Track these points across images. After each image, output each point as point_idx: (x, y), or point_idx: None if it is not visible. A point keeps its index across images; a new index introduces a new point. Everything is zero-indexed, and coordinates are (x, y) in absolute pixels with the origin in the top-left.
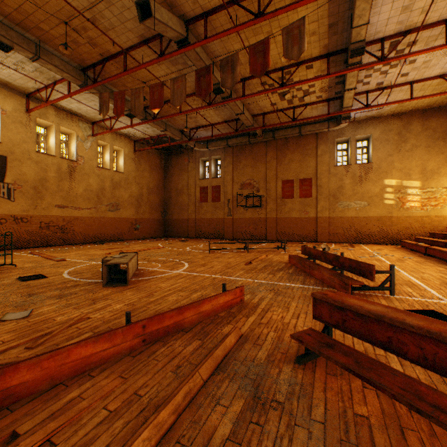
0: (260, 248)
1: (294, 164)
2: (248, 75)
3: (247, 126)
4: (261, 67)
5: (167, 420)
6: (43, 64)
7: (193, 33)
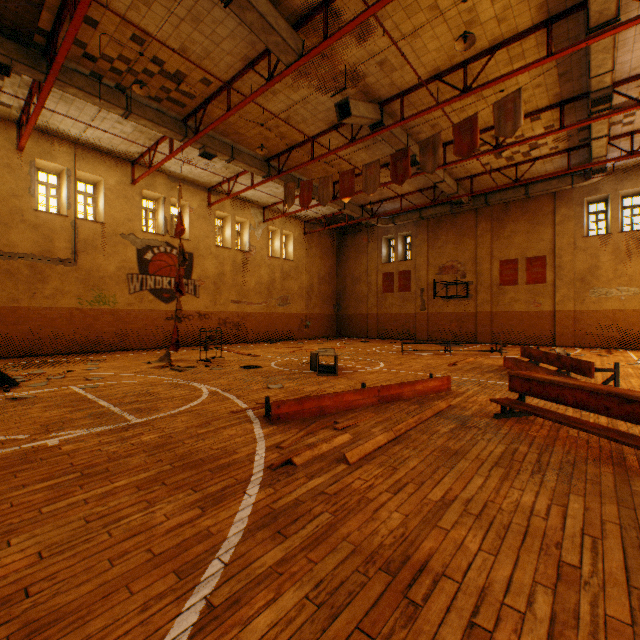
0: (467, 352)
1: (518, 237)
2: (450, 138)
3: (448, 194)
4: (467, 147)
5: (412, 424)
6: (235, 164)
7: (386, 111)
